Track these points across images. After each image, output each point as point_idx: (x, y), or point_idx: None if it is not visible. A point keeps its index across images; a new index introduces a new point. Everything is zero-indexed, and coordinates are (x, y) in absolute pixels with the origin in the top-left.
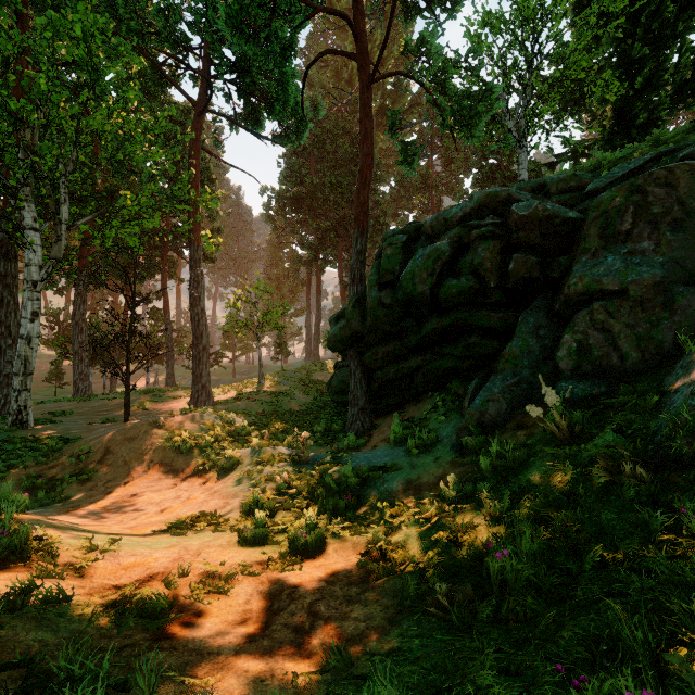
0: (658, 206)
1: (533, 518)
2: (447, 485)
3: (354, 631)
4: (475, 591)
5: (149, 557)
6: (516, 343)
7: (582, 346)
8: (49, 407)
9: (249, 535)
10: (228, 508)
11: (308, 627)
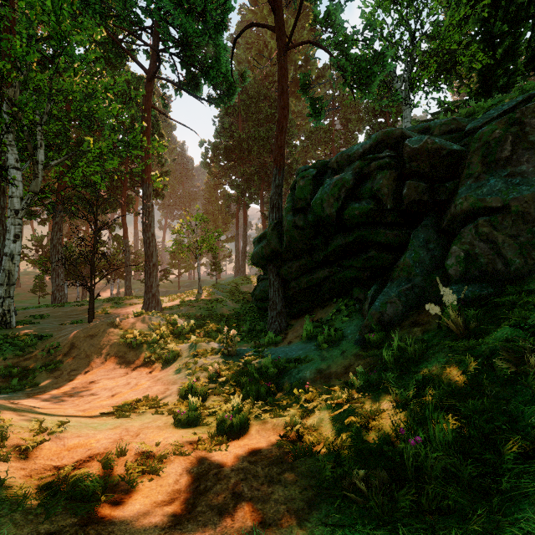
0: (534, 135)
1: (439, 405)
2: (354, 374)
3: (275, 514)
4: (388, 474)
5: (92, 438)
6: (409, 255)
7: (469, 255)
8: (31, 312)
9: (182, 418)
10: (168, 393)
11: (232, 509)
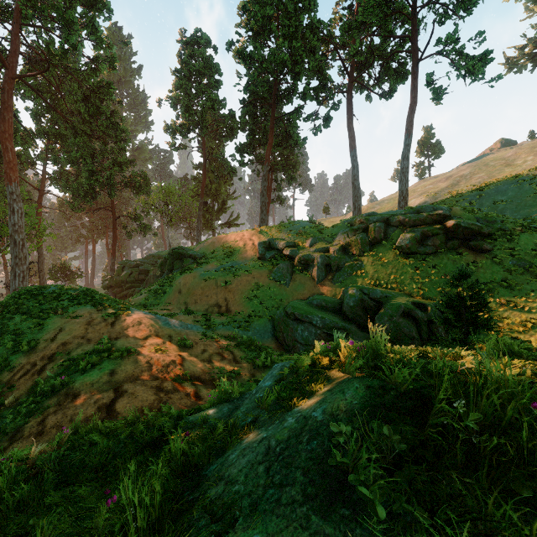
0: (154, 273)
1: None
2: None
3: None
4: None
5: None
6: None
7: None
8: None
9: None
10: None
11: None
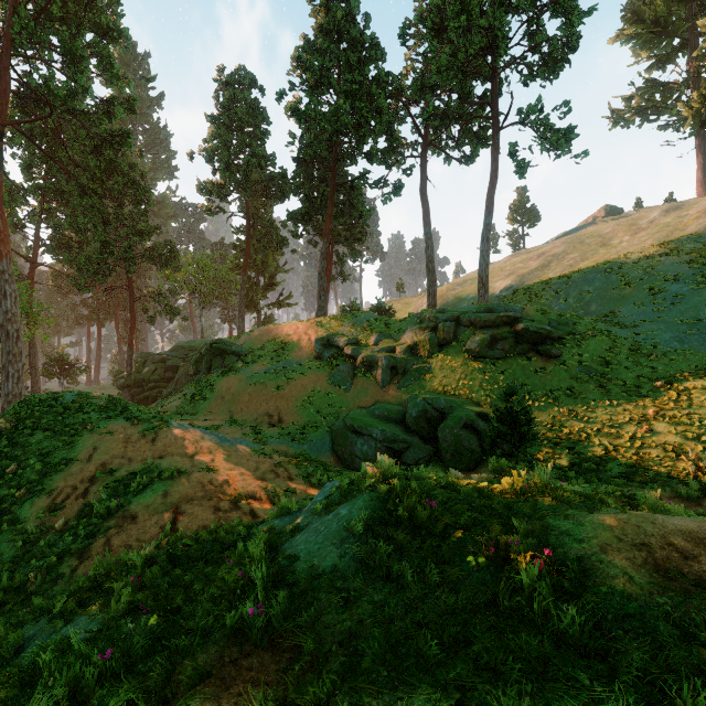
0: (186, 370)
1: None
2: None
3: None
4: None
5: None
6: None
7: None
8: None
9: None
10: None
11: None
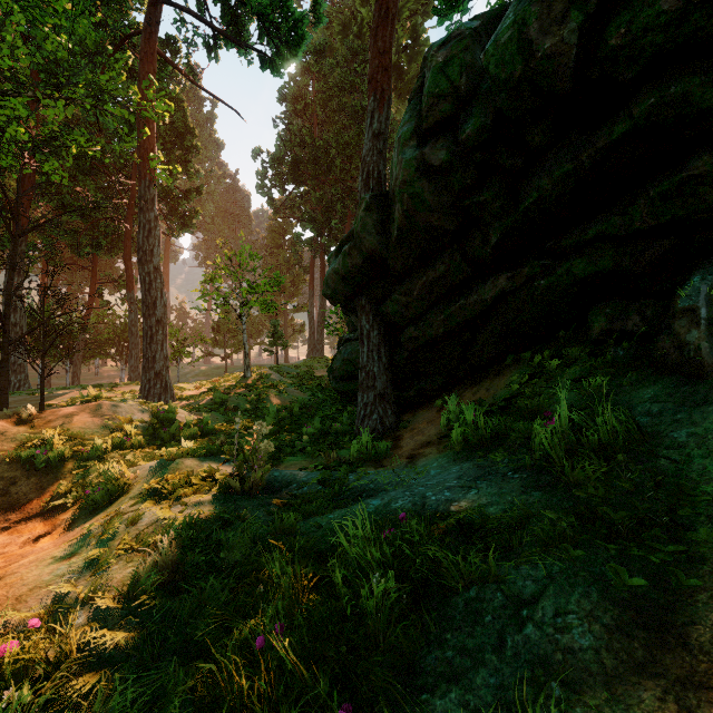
0: None
1: None
2: None
3: None
4: None
5: None
6: None
7: None
8: None
9: None
10: None
11: None
